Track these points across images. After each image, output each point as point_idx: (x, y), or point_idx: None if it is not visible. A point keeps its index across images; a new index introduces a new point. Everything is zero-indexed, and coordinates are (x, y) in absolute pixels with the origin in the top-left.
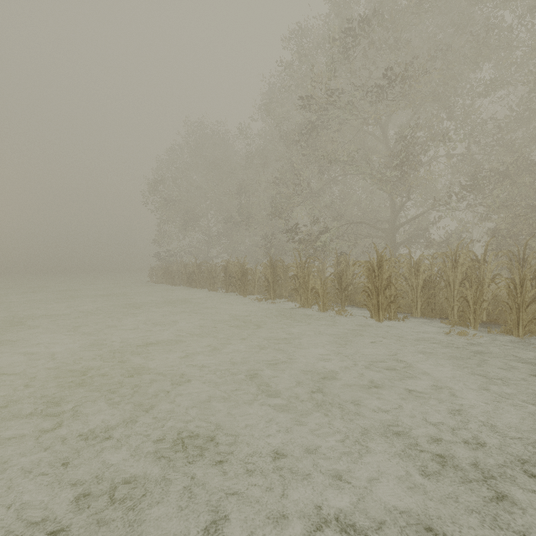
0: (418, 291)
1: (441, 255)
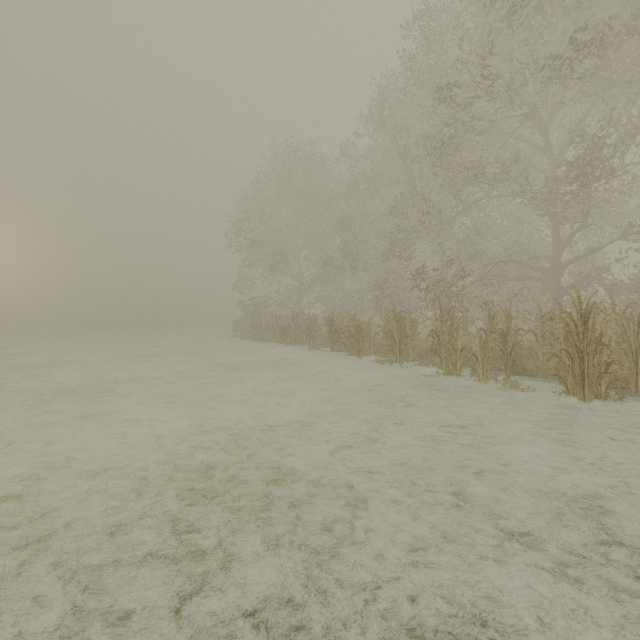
0: (639, 355)
1: None
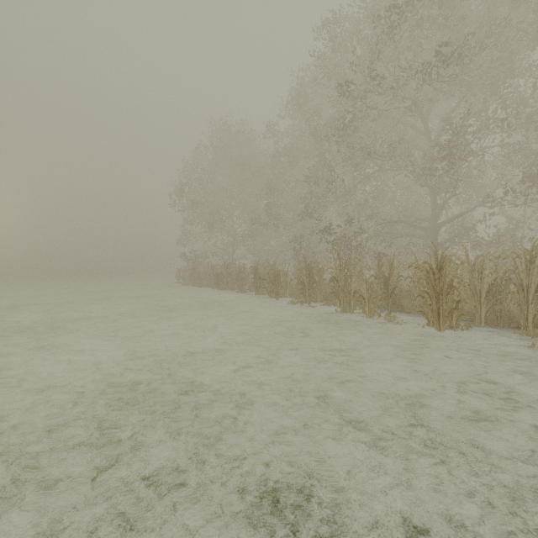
0: (482, 296)
1: (511, 256)
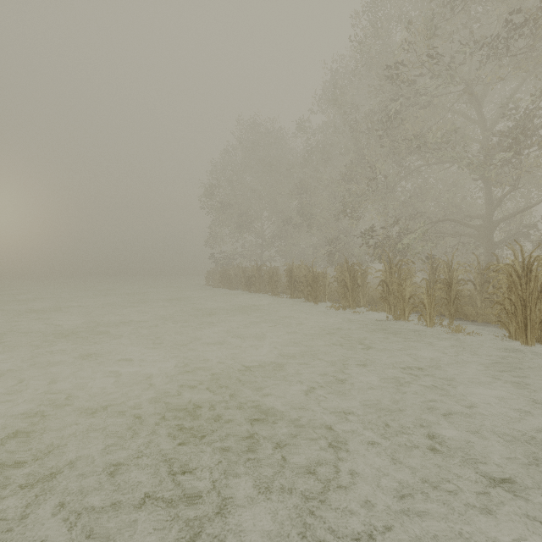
0: None
1: None
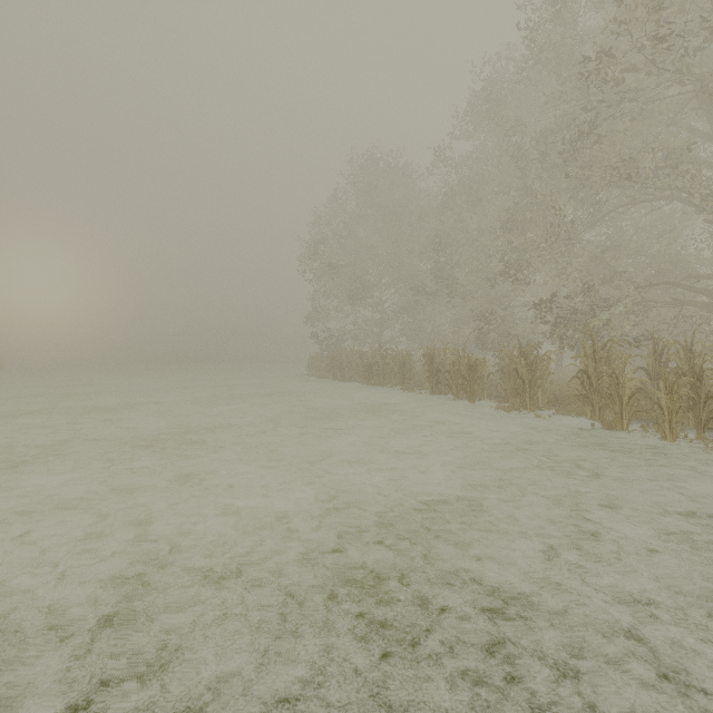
0: None
1: None
